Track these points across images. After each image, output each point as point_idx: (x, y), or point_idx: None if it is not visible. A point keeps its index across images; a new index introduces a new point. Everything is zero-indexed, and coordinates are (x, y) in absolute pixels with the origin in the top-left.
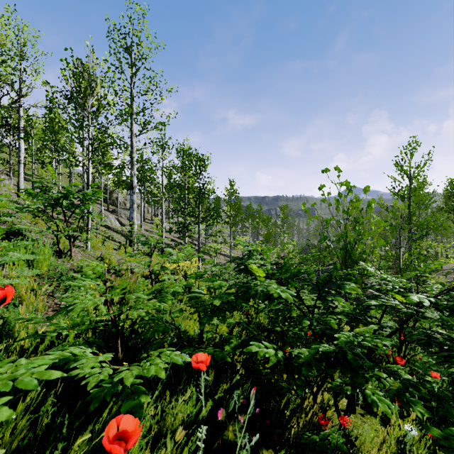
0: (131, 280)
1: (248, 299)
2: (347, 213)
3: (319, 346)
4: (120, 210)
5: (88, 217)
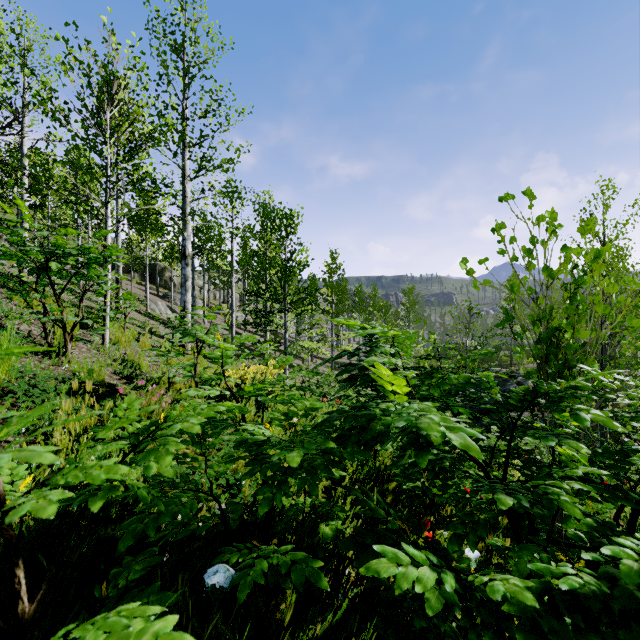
0: (152, 397)
1: (369, 445)
2: (550, 274)
3: (549, 567)
4: (174, 294)
5: (105, 295)
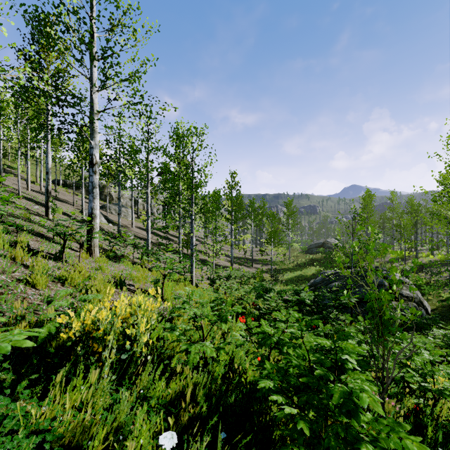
0: None
1: None
2: None
3: None
4: (110, 205)
5: None
